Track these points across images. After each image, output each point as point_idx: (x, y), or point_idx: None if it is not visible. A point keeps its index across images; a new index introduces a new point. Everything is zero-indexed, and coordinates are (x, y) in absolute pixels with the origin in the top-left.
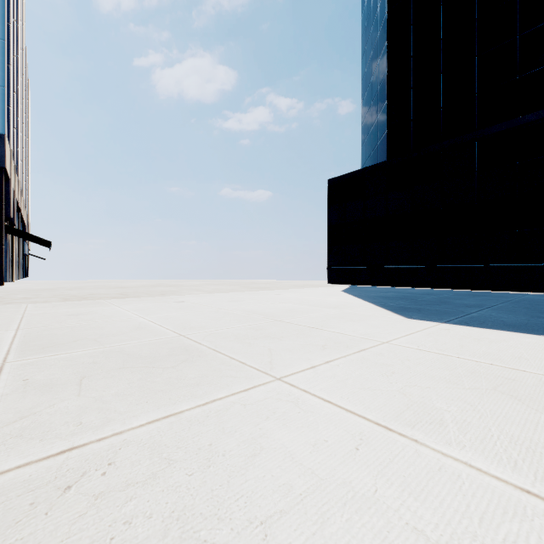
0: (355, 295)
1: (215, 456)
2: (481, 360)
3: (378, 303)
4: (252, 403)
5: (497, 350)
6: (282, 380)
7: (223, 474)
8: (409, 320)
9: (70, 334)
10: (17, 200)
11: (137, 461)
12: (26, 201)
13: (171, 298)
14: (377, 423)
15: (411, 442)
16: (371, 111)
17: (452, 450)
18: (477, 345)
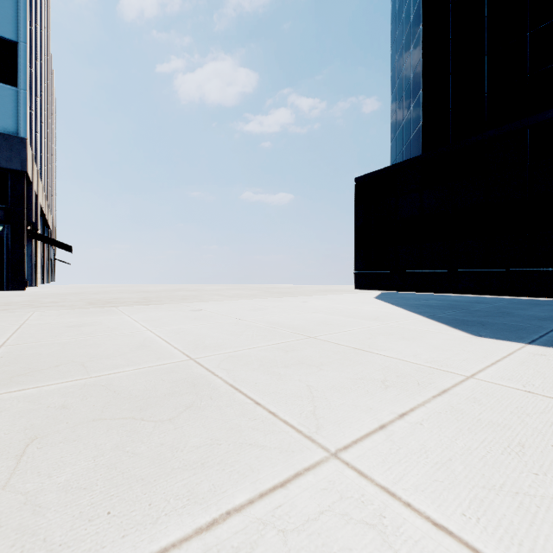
0: (392, 303)
1: None
2: None
3: (425, 313)
4: (298, 527)
5: None
6: (341, 458)
7: None
8: (479, 339)
9: (57, 354)
10: (41, 205)
11: None
12: (52, 207)
13: (187, 306)
14: None
15: None
16: (403, 103)
17: None
18: None
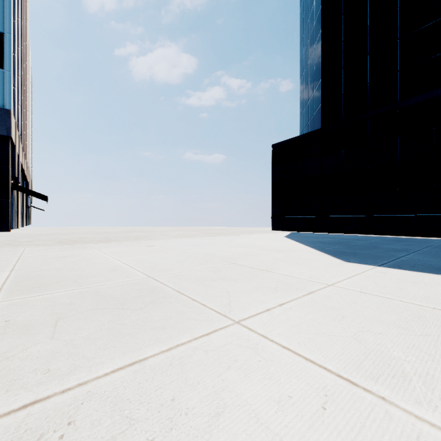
0: (297, 240)
1: (177, 415)
2: (423, 304)
3: (317, 247)
4: (214, 349)
5: (435, 294)
6: (241, 323)
7: (185, 440)
8: (347, 264)
9: (55, 275)
10: (21, 163)
11: (97, 421)
12: (29, 164)
13: (143, 243)
14: (339, 375)
15: (379, 400)
16: (308, 88)
17: (425, 411)
18: (415, 288)
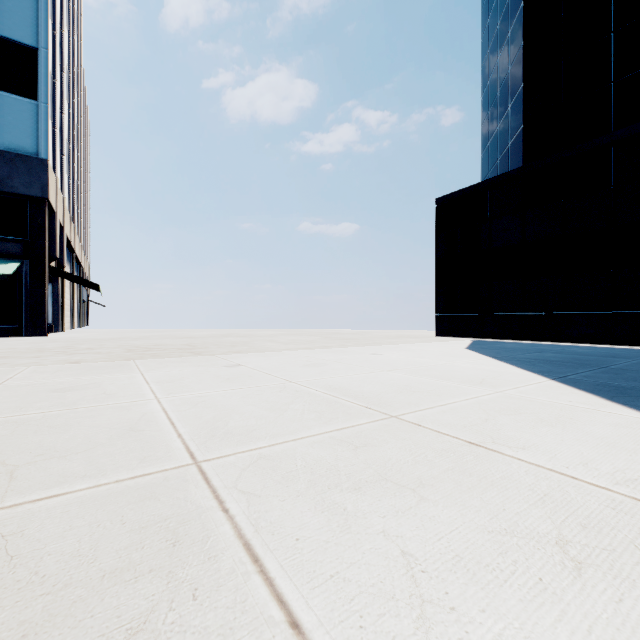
0: (494, 356)
1: None
2: None
3: (549, 373)
4: None
5: None
6: None
7: None
8: None
9: None
10: (68, 238)
11: None
12: (84, 242)
13: (224, 359)
14: None
15: None
16: (498, 103)
17: None
18: None
